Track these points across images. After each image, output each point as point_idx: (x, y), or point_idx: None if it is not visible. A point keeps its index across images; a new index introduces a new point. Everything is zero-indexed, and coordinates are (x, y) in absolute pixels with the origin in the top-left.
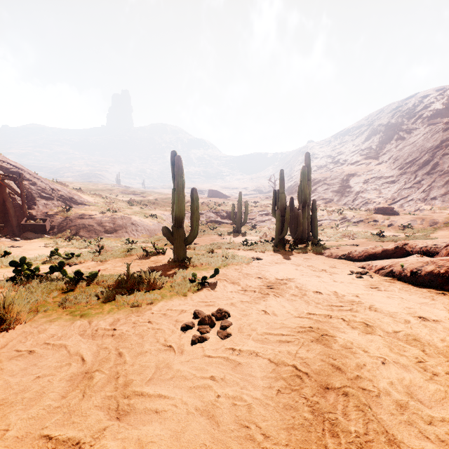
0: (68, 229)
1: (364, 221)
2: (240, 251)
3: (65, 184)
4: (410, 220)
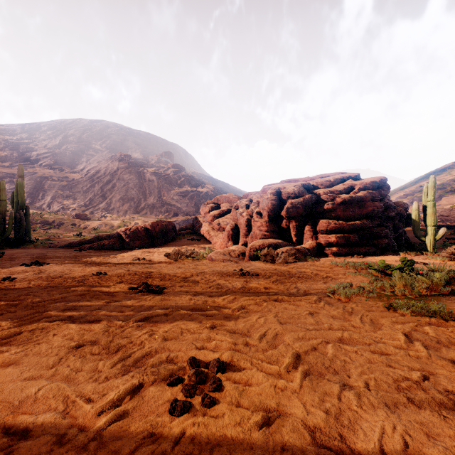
0: None
1: (65, 224)
2: None
3: None
4: (99, 224)
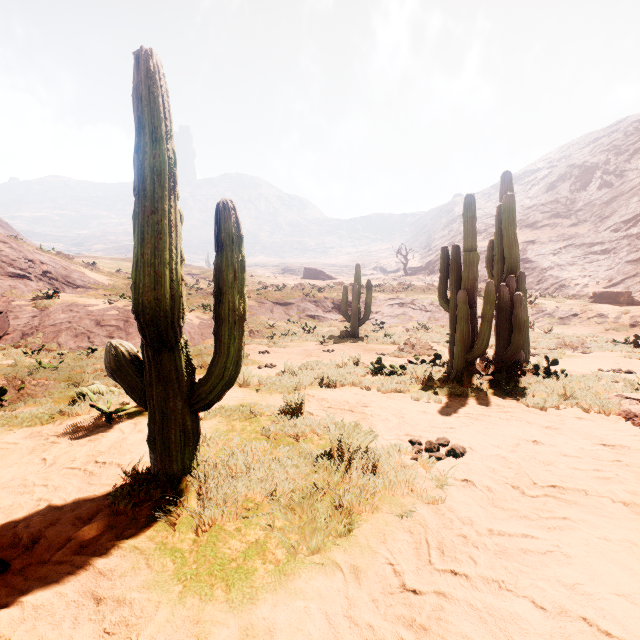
0: (39, 332)
1: (579, 316)
2: (372, 396)
3: (68, 255)
4: None
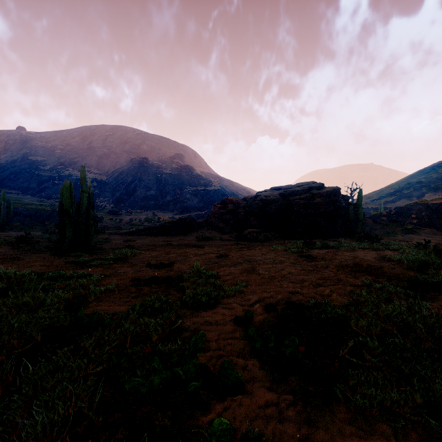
0: None
1: (105, 219)
2: None
3: None
4: (130, 219)
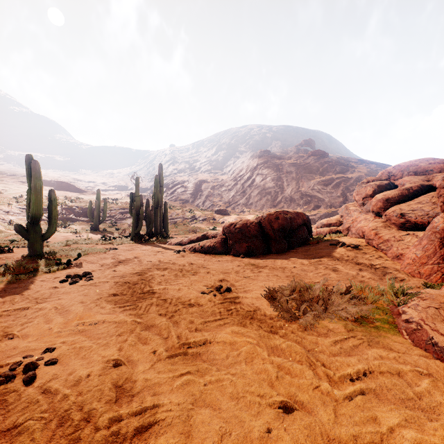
0: None
1: (207, 219)
2: (98, 245)
3: None
4: (234, 219)
